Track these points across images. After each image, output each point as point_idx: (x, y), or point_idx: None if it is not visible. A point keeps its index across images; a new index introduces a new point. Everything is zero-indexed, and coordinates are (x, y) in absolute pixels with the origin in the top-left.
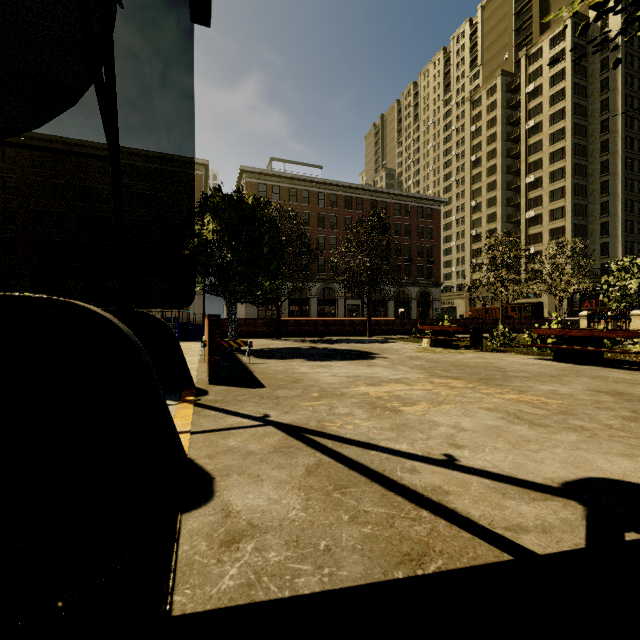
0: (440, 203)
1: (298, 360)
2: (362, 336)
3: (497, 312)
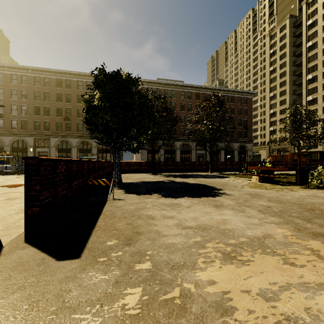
0: (252, 94)
1: (154, 196)
2: (206, 172)
3: (288, 157)
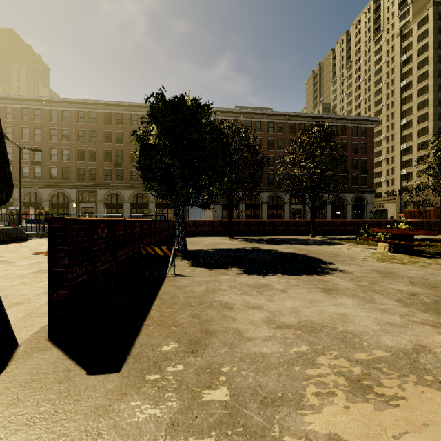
0: (373, 122)
1: (232, 271)
2: (305, 235)
3: (431, 214)
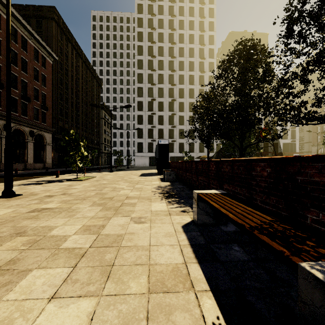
0: None
1: None
2: None
3: None
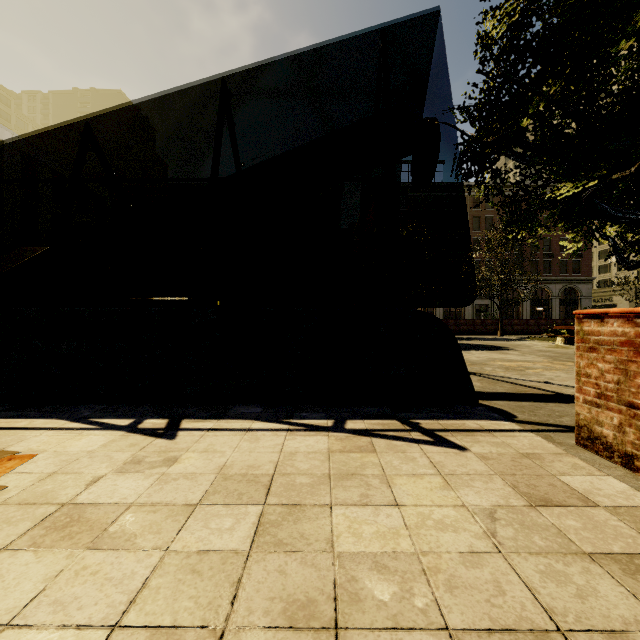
0: None
1: None
2: (493, 335)
3: None
